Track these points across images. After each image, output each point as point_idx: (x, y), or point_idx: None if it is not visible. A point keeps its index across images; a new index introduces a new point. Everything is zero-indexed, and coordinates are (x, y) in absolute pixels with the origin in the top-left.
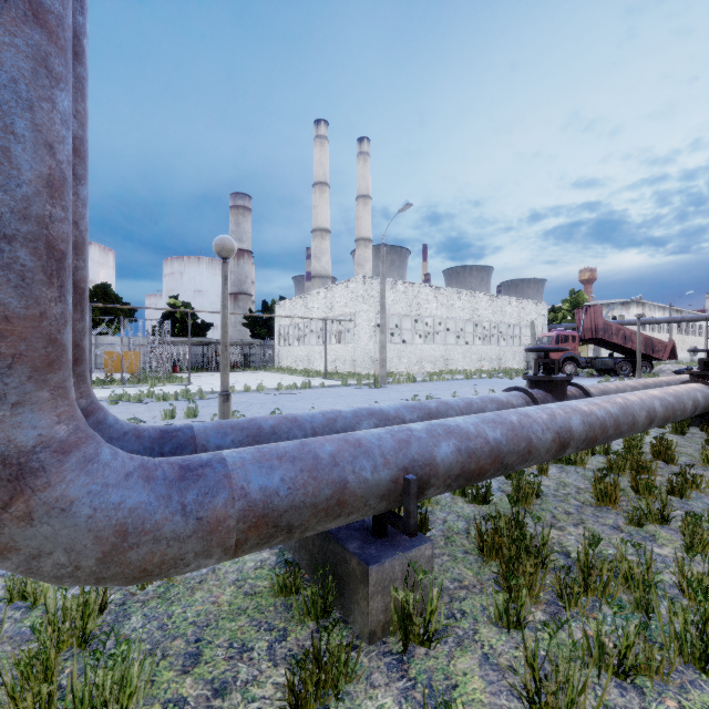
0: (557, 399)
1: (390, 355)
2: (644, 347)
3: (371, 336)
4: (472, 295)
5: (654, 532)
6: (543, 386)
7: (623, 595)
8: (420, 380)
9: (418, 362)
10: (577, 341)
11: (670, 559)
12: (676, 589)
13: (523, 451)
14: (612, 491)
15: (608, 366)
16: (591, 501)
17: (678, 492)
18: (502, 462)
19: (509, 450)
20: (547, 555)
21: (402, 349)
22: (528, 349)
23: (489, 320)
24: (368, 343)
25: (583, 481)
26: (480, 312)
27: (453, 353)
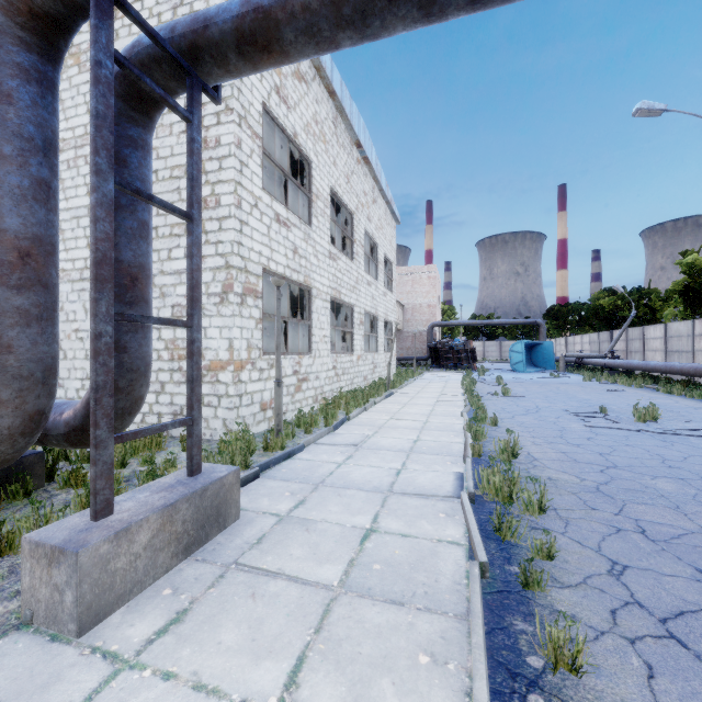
0: None
1: None
2: None
3: None
4: None
5: None
6: None
7: None
8: None
9: None
10: None
11: None
12: None
13: None
14: None
15: None
16: None
17: None
18: None
19: None
20: None
21: None
22: None
23: None
24: None
25: None
26: None
27: None
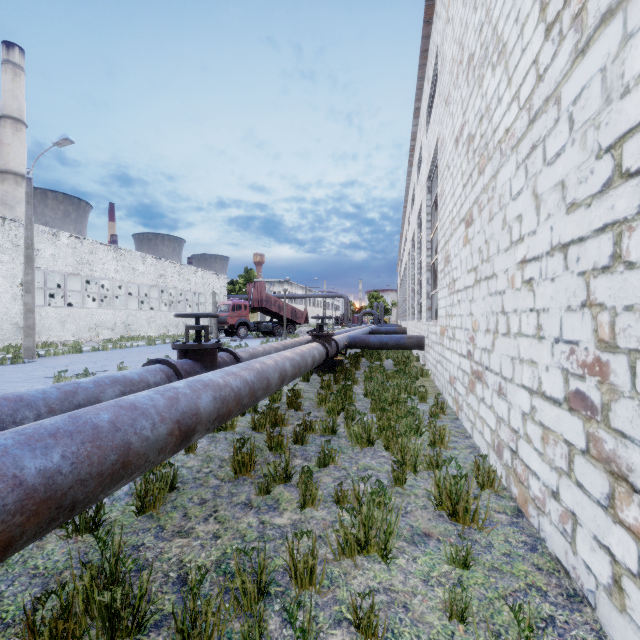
0: (207, 368)
1: (49, 320)
2: (291, 314)
3: (16, 296)
4: (158, 261)
5: (279, 495)
6: (192, 355)
7: (235, 623)
8: (90, 349)
9: (91, 329)
10: (248, 309)
11: (288, 529)
12: (288, 575)
13: (112, 468)
14: (248, 460)
15: (269, 329)
16: (231, 474)
17: (301, 440)
18: (59, 505)
19: (77, 478)
20: (147, 610)
21: (68, 314)
22: (178, 315)
23: (175, 287)
24: (10, 306)
25: (229, 449)
26: (166, 279)
27: (137, 319)
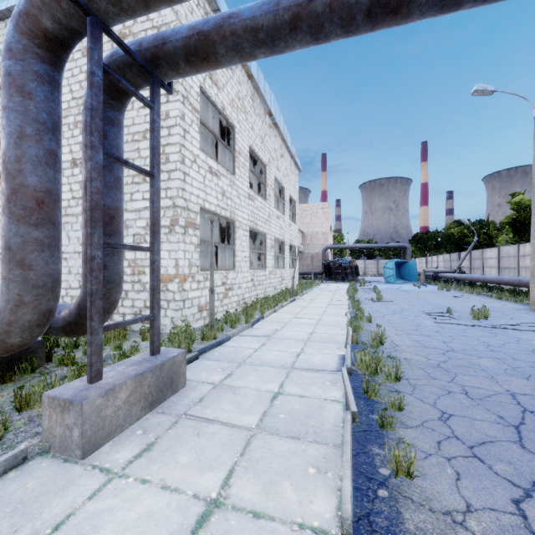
0: None
1: None
2: None
3: None
4: None
5: None
6: None
7: None
8: None
9: None
10: None
11: None
12: None
13: None
14: None
15: None
16: None
17: None
18: None
19: None
20: None
21: None
22: None
23: None
24: None
25: None
26: None
27: None
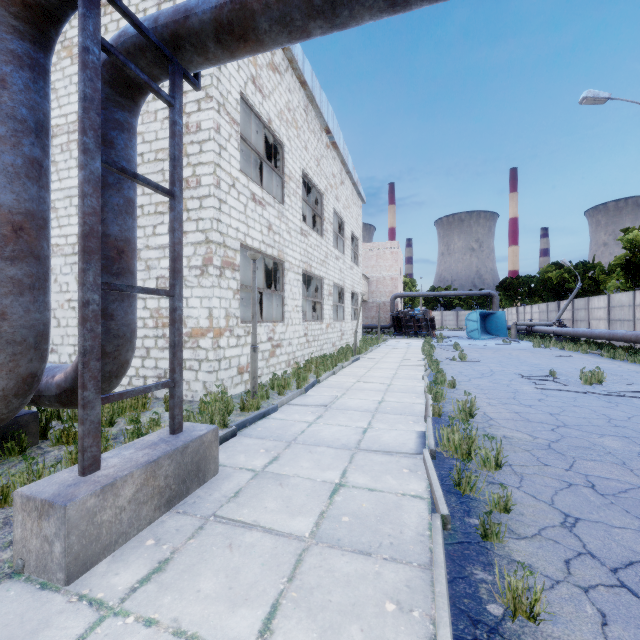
0: None
1: None
2: None
3: None
4: None
5: None
6: None
7: None
8: None
9: None
10: None
11: None
12: None
13: None
14: None
15: None
16: None
17: None
18: None
19: None
20: None
21: None
22: None
23: None
24: None
25: None
26: None
27: None
